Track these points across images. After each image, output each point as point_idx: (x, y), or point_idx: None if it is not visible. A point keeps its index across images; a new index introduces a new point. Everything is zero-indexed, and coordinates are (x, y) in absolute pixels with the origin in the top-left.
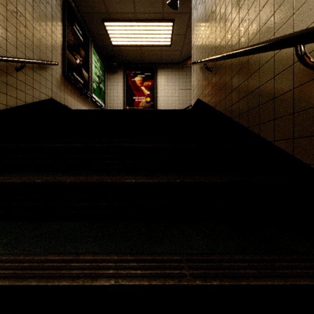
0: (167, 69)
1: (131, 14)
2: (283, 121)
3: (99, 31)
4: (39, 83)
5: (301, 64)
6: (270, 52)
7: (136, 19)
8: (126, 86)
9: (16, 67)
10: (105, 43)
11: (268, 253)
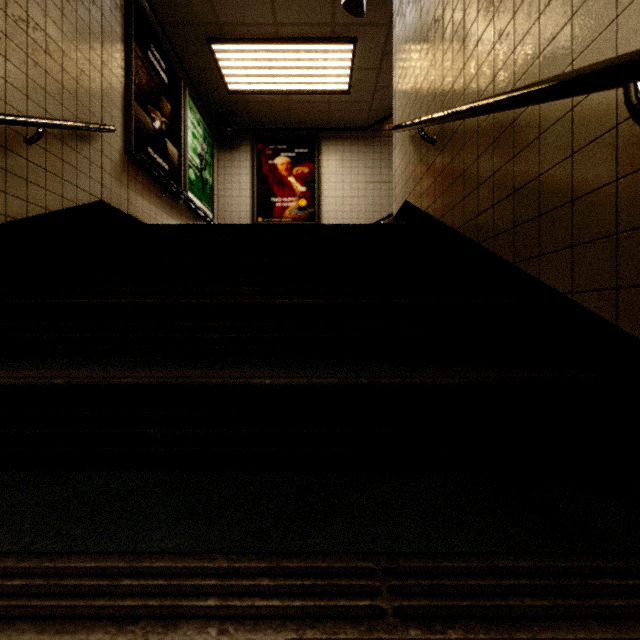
0: (342, 140)
1: (268, 28)
2: (594, 250)
3: (202, 63)
4: (75, 169)
5: (638, 125)
6: (562, 101)
7: (278, 38)
8: (257, 175)
9: (26, 137)
10: (214, 87)
11: (570, 554)
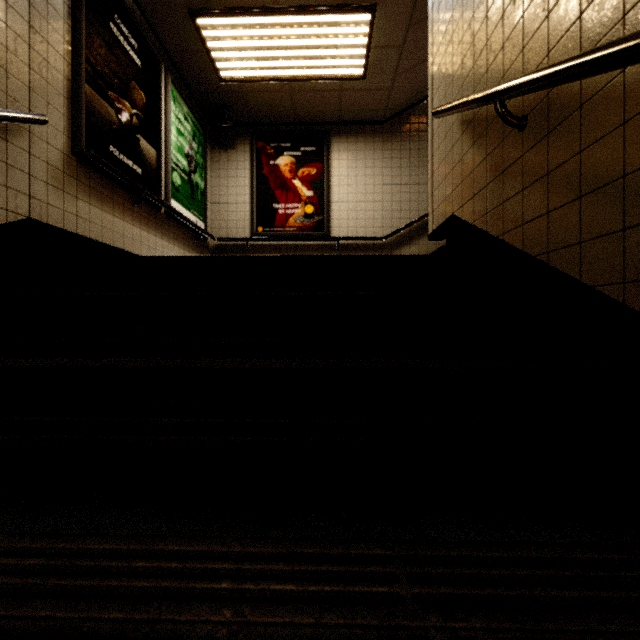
0: (355, 136)
1: None
2: None
3: (187, 43)
4: None
5: None
6: None
7: (277, 7)
8: (257, 177)
9: None
10: (204, 74)
11: None
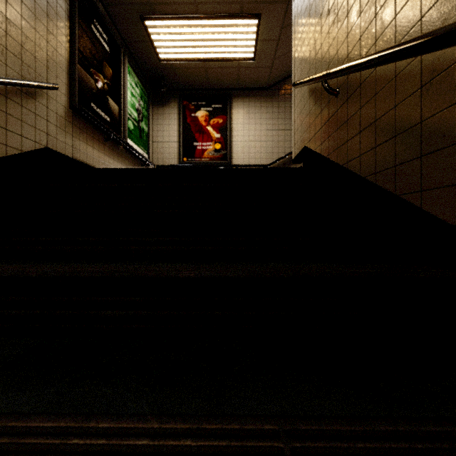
0: (248, 98)
1: (189, 6)
2: None
3: (138, 36)
4: (20, 120)
5: None
6: None
7: (197, 15)
8: (182, 125)
9: None
10: (148, 56)
11: None
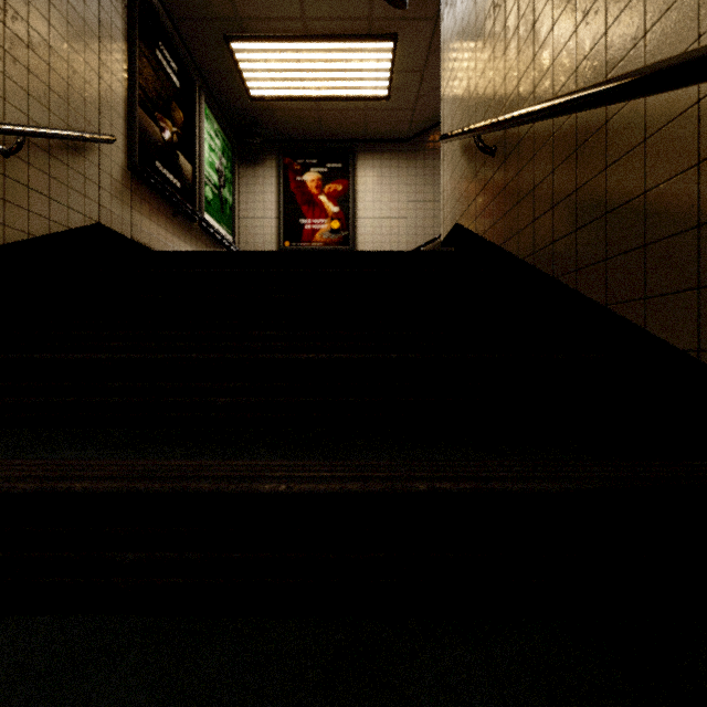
0: (380, 154)
1: (295, 23)
2: None
3: (220, 64)
4: (66, 186)
5: None
6: (683, 91)
7: (307, 35)
8: (283, 193)
9: (3, 148)
10: (234, 93)
11: None
